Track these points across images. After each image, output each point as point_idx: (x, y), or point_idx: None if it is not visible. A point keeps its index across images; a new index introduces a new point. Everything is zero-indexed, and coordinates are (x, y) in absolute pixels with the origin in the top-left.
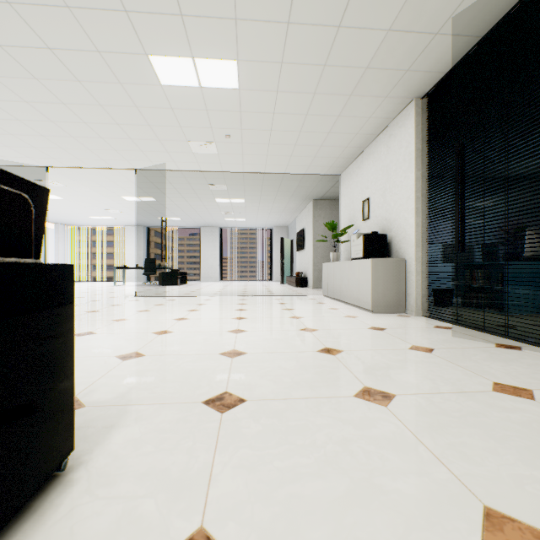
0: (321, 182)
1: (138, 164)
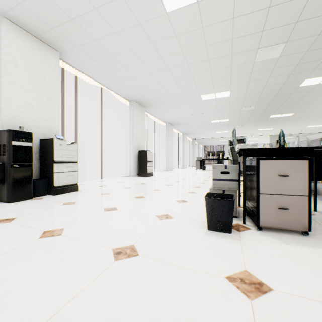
0: None
1: (272, 134)
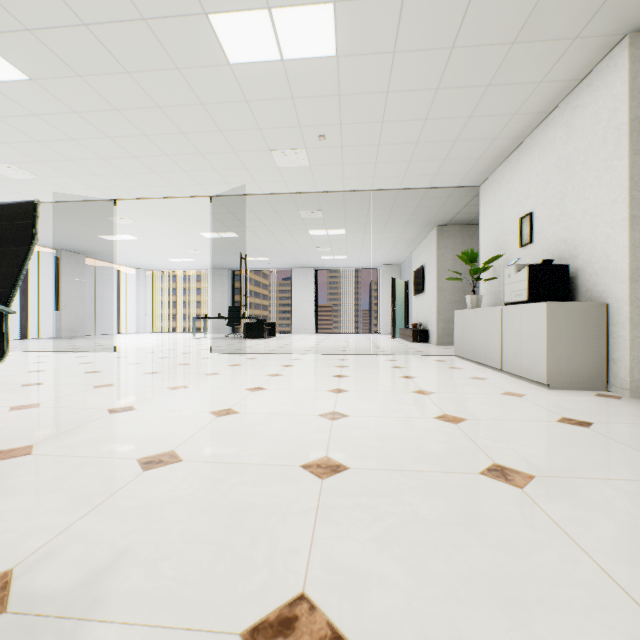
0: (450, 199)
1: (214, 189)
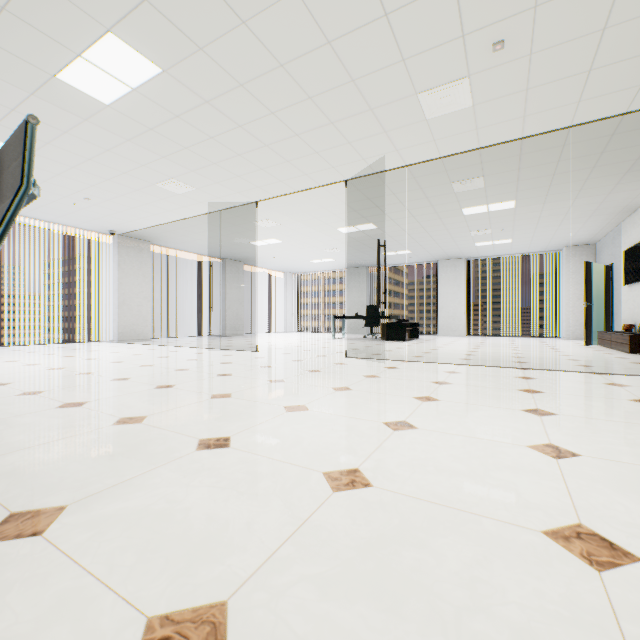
0: None
1: (348, 171)
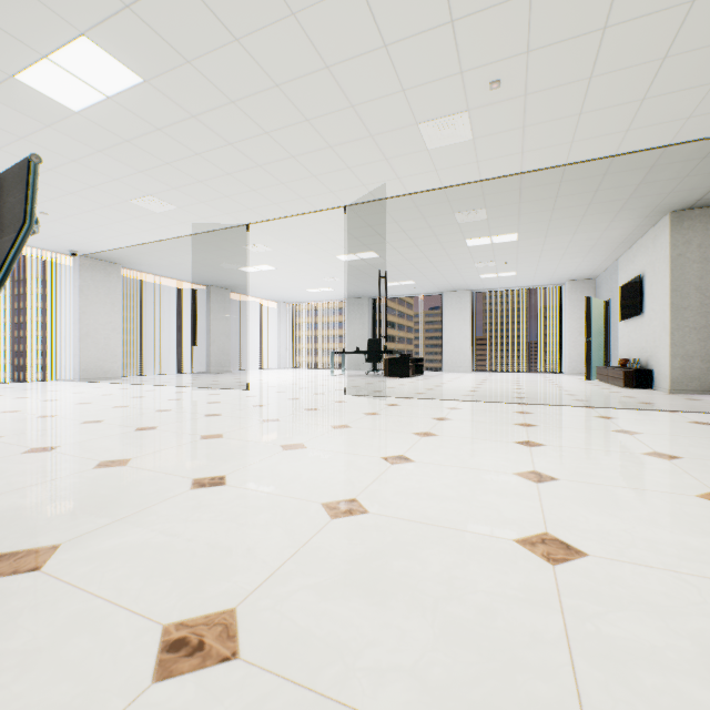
0: (706, 161)
1: (348, 196)
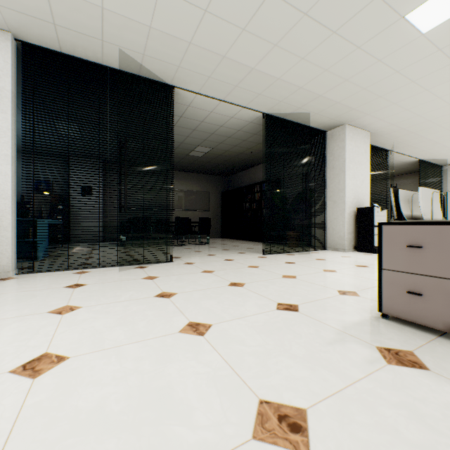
0: None
1: None
